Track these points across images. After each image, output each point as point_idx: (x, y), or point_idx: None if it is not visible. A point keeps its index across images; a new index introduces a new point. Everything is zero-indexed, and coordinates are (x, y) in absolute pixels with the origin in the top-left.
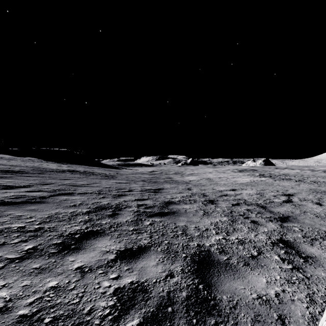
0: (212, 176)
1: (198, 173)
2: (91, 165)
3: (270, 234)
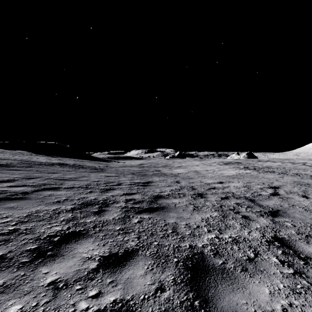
0: (199, 169)
1: (186, 166)
2: (82, 158)
3: (264, 231)
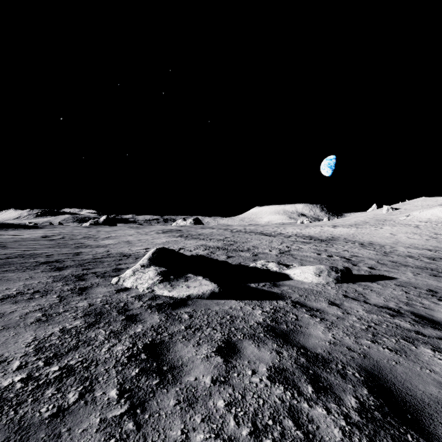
0: (132, 239)
1: (117, 237)
2: None
3: None
